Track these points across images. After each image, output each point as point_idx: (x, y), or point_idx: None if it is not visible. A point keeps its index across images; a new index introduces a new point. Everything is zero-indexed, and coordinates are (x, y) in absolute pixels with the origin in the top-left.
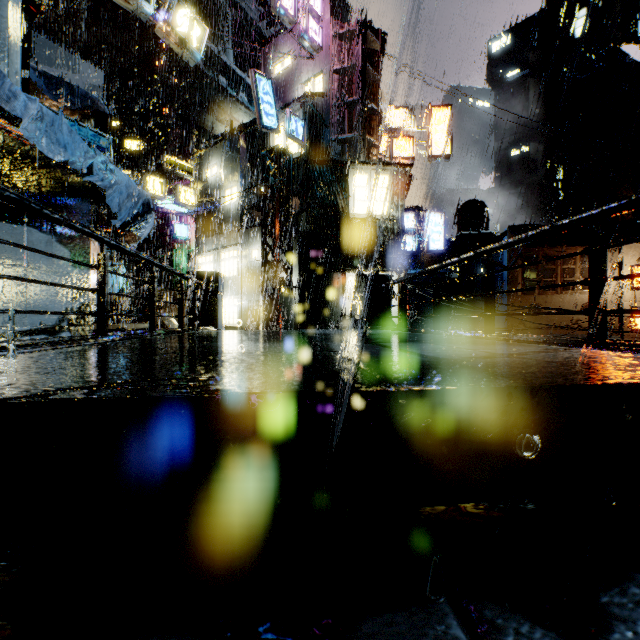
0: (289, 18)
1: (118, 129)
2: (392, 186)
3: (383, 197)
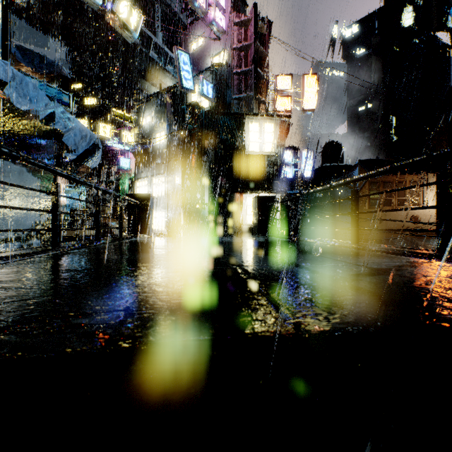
0: (202, 10)
1: (79, 90)
2: (276, 131)
3: (270, 139)
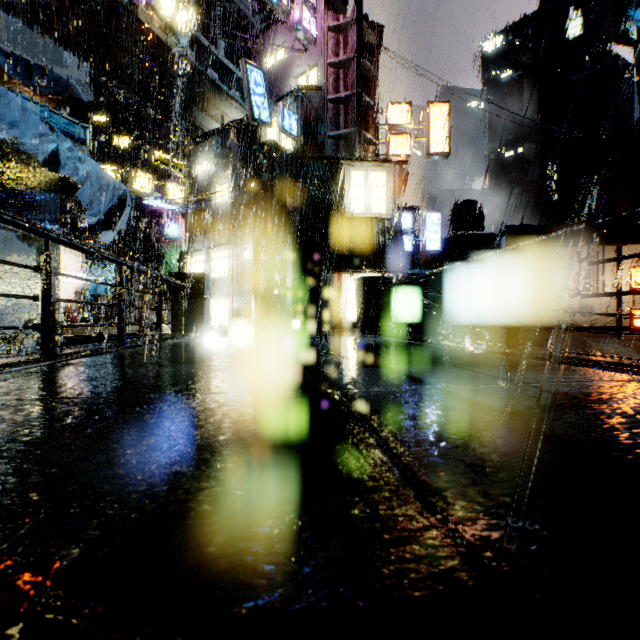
0: (282, 7)
1: (106, 125)
2: (389, 184)
3: (380, 195)
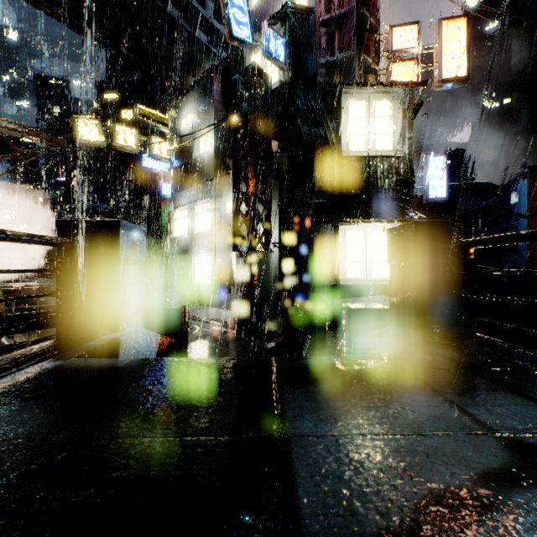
0: None
1: (116, 101)
2: (397, 114)
3: (385, 129)
